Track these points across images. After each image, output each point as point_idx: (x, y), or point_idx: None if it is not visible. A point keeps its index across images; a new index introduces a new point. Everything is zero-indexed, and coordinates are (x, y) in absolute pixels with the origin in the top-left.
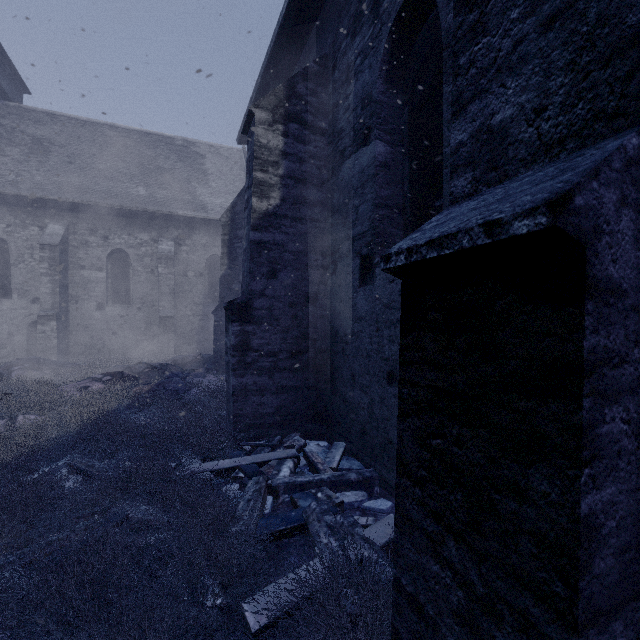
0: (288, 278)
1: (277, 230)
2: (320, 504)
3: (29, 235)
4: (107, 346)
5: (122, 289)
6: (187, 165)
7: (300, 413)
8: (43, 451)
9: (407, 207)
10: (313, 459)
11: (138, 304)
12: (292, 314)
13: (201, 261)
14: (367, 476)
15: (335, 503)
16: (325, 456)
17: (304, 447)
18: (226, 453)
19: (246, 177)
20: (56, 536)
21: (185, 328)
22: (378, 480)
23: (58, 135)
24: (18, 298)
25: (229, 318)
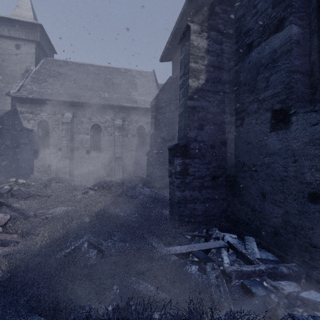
0: (210, 129)
1: (203, 99)
2: (279, 297)
3: (57, 118)
4: (91, 172)
5: (97, 144)
6: (127, 81)
7: (217, 215)
8: (72, 231)
9: (316, 71)
10: (240, 250)
11: (105, 151)
12: (212, 152)
13: (134, 129)
14: (296, 270)
15: (284, 294)
16: (242, 246)
17: (223, 238)
18: (182, 242)
19: (180, 69)
20: (93, 305)
21: (127, 163)
22: (304, 274)
23: (69, 71)
24: (52, 148)
25: (174, 155)
